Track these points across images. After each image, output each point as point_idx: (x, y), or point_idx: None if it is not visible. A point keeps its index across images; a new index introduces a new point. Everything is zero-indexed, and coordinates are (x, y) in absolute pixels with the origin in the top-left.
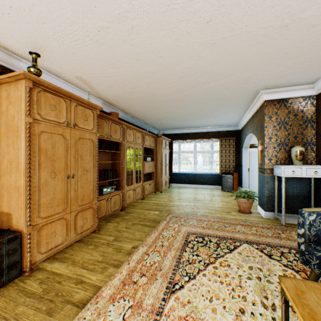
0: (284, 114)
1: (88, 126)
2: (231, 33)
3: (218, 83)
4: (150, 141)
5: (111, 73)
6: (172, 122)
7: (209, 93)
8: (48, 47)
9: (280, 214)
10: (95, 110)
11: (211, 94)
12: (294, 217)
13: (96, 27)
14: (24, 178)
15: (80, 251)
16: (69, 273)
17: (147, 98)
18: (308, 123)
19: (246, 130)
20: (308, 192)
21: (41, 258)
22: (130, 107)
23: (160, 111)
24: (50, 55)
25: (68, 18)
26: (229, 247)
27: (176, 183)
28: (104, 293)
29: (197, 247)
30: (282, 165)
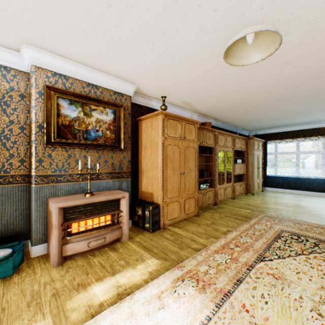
0: None
1: (191, 137)
2: None
3: (322, 80)
4: (240, 144)
5: (208, 95)
6: (266, 122)
7: (311, 90)
8: (169, 90)
9: None
10: (195, 124)
11: (314, 90)
12: None
13: (202, 72)
14: (160, 173)
15: (188, 225)
16: (185, 235)
17: (238, 106)
18: None
19: None
20: None
21: (168, 223)
22: (221, 115)
23: (251, 114)
24: (169, 94)
25: (186, 73)
26: None
27: (271, 187)
28: (210, 248)
29: (290, 241)
30: None
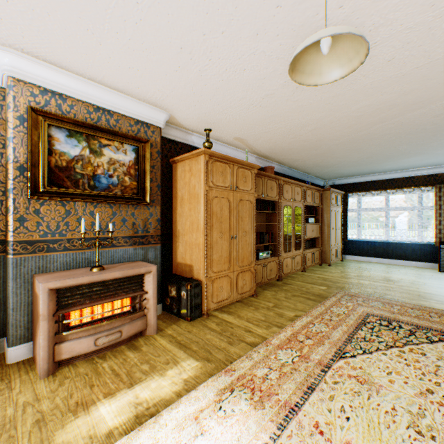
0: None
1: (246, 187)
2: (427, 60)
3: (419, 112)
4: (312, 197)
5: (269, 129)
6: (347, 168)
7: (405, 125)
8: (216, 120)
9: None
10: (252, 169)
11: (408, 126)
12: None
13: (261, 96)
14: (203, 236)
15: (242, 309)
16: (238, 323)
17: (310, 145)
18: None
19: None
20: None
21: (213, 307)
22: (287, 157)
23: (327, 157)
24: (216, 126)
25: (238, 97)
26: (431, 338)
27: (353, 255)
28: (271, 341)
29: (378, 329)
30: None
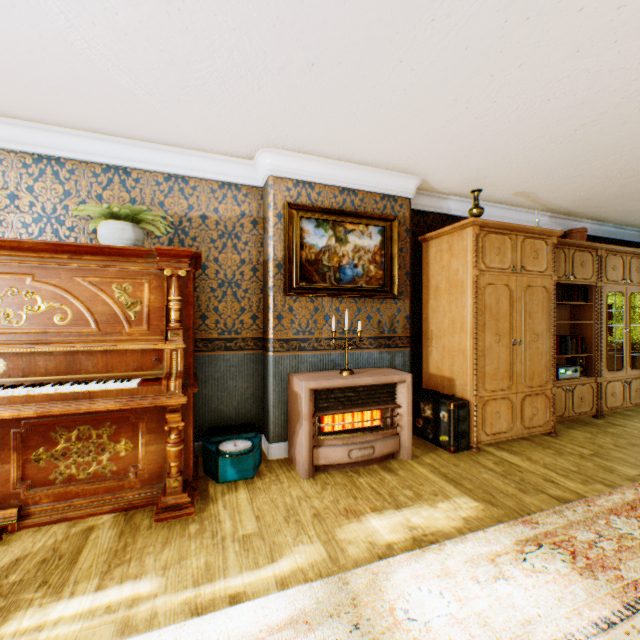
0: None
1: (537, 267)
2: None
3: None
4: None
5: (581, 171)
6: None
7: None
8: (488, 174)
9: None
10: (548, 238)
11: None
12: None
13: (572, 128)
14: (470, 340)
15: (533, 450)
16: (528, 467)
17: None
18: None
19: None
20: None
21: (485, 440)
22: (614, 208)
23: None
24: (486, 182)
25: (531, 137)
26: None
27: None
28: (595, 502)
29: None
30: None
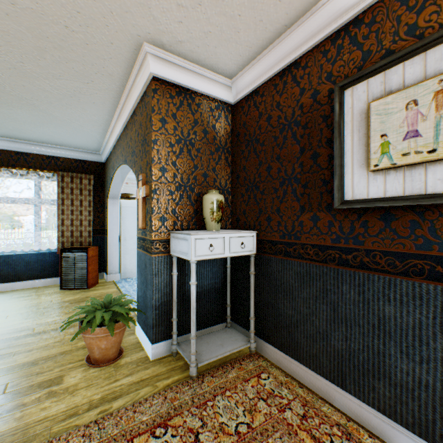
0: (188, 123)
1: None
2: None
3: None
4: None
5: None
6: None
7: None
8: None
9: (183, 338)
10: None
11: None
12: (207, 340)
13: None
14: None
15: None
16: None
17: None
18: (223, 153)
19: (114, 161)
20: (223, 279)
21: None
22: None
23: None
24: None
25: None
26: None
27: None
28: None
29: None
30: (193, 233)
